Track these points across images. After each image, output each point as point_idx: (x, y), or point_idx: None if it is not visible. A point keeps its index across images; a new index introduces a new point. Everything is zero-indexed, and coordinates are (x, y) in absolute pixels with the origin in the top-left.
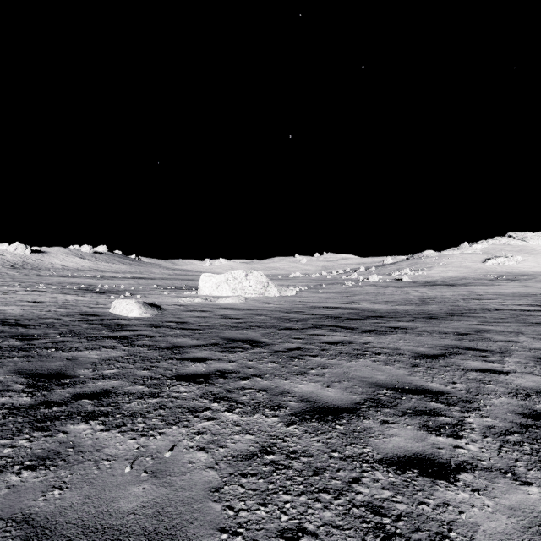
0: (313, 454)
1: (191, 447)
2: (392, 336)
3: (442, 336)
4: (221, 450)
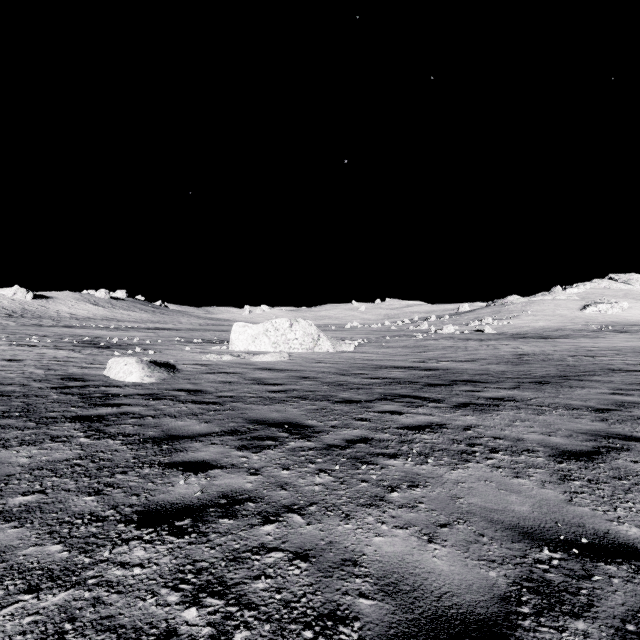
0: None
1: None
2: (501, 413)
3: (574, 414)
4: None
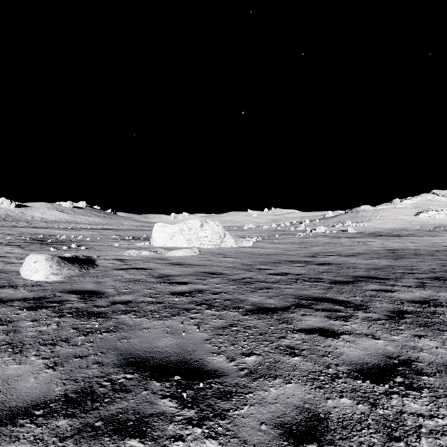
0: None
1: None
2: None
3: None
4: None
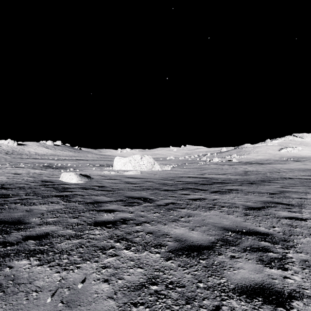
0: (185, 284)
1: (98, 279)
2: (230, 195)
3: (260, 195)
4: (119, 282)
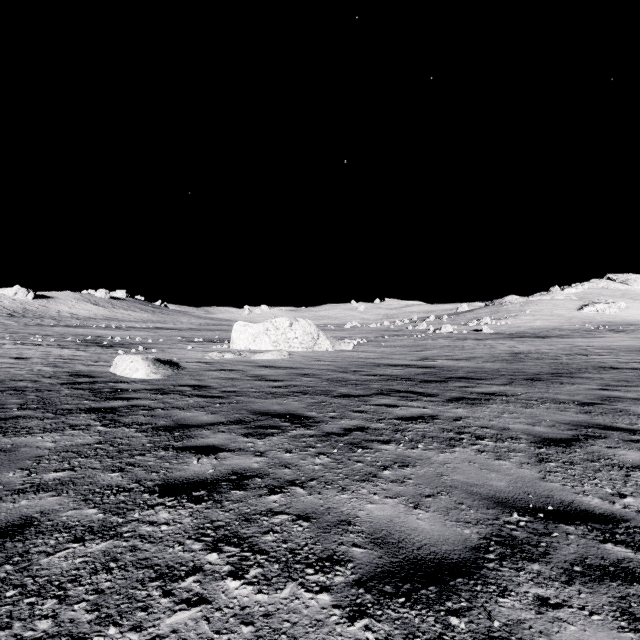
0: None
1: None
2: (490, 406)
3: (560, 407)
4: None
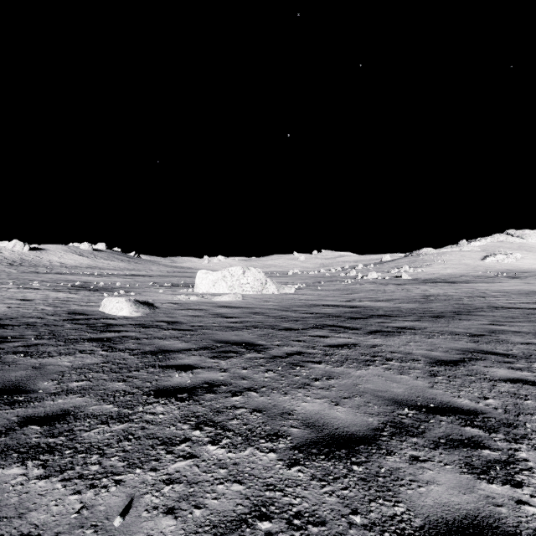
0: (325, 519)
1: (155, 508)
2: (401, 337)
3: (455, 338)
4: (196, 514)
